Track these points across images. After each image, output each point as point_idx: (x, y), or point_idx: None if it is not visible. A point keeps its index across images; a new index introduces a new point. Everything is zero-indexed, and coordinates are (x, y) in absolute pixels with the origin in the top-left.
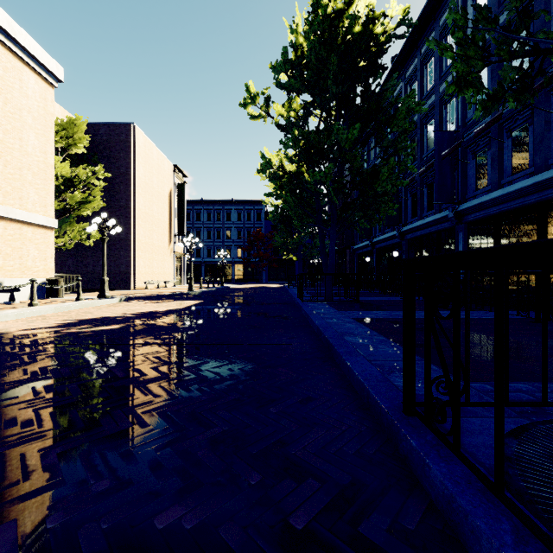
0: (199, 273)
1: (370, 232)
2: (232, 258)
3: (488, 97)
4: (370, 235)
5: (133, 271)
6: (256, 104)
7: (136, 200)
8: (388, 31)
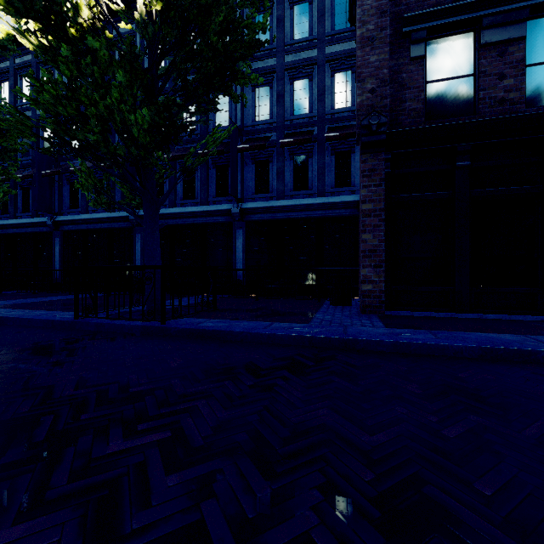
0: None
1: None
2: None
3: (96, 201)
4: None
5: None
6: None
7: None
8: None
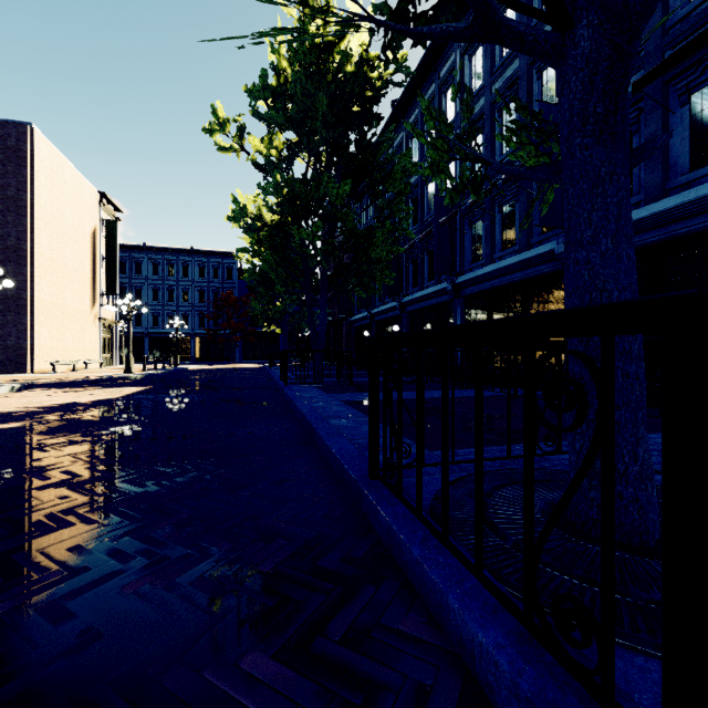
0: (140, 349)
1: (369, 301)
2: (190, 329)
3: (453, 188)
4: (369, 305)
5: (30, 346)
6: (226, 132)
7: (36, 240)
8: (385, 75)
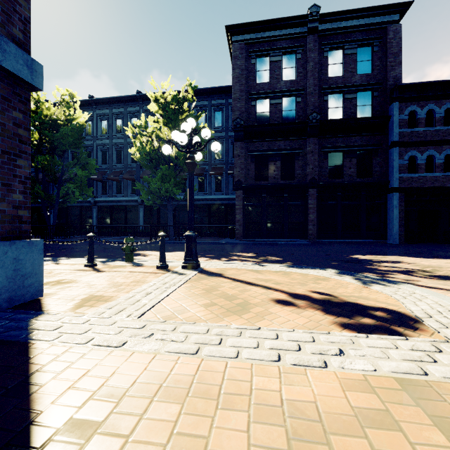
0: None
1: None
2: None
3: (148, 203)
4: None
5: None
6: None
7: None
8: None
